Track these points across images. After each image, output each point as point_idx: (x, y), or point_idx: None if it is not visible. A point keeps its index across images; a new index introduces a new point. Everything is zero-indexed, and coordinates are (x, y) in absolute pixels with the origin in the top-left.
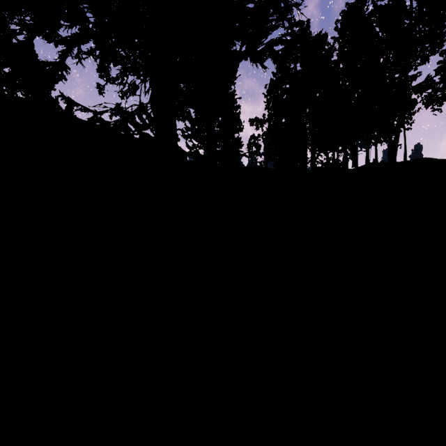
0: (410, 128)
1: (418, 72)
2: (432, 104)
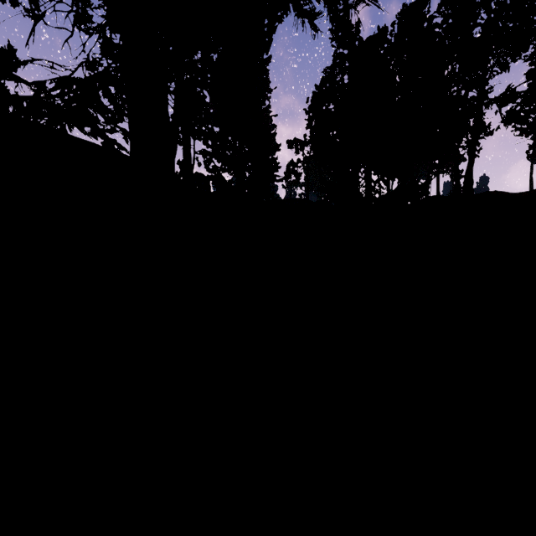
0: (477, 156)
1: (489, 88)
2: (513, 122)
